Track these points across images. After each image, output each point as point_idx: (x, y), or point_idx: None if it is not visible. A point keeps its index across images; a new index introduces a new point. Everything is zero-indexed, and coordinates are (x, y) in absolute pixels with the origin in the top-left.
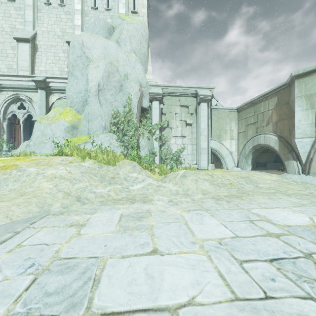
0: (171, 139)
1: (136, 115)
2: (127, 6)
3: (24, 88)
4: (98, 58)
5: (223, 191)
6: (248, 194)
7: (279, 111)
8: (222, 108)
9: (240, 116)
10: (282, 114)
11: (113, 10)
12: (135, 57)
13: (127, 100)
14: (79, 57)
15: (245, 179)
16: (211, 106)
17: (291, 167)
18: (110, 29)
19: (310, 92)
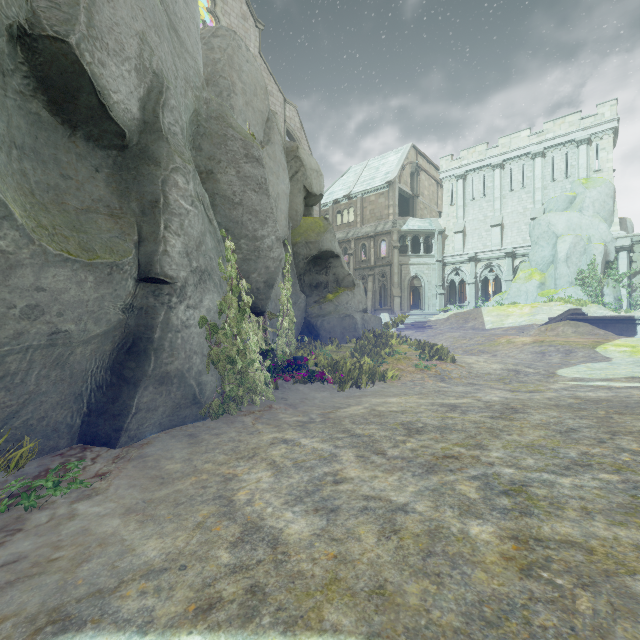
0: None
1: (600, 270)
2: (588, 168)
3: (495, 258)
4: (563, 230)
5: None
6: None
7: None
8: None
9: None
10: None
11: (572, 176)
12: (598, 219)
13: (590, 260)
14: (545, 232)
15: None
16: None
17: None
18: (571, 199)
19: None
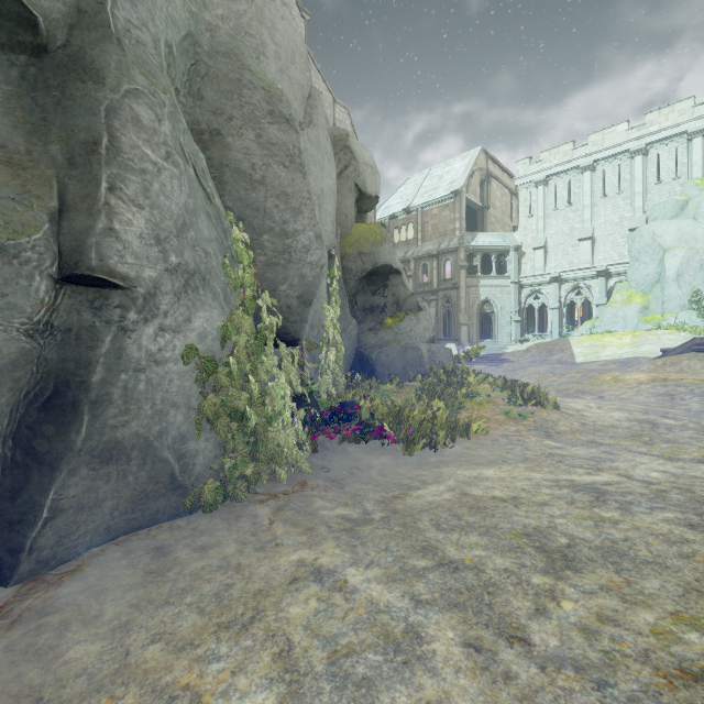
0: None
1: None
2: None
3: (584, 278)
4: (672, 242)
5: None
6: None
7: None
8: None
9: None
10: None
11: (683, 176)
12: None
13: None
14: (648, 245)
15: None
16: None
17: None
18: (683, 204)
19: None
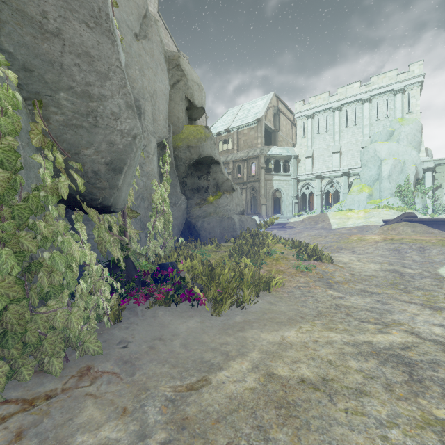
0: (443, 197)
1: (412, 185)
2: (403, 110)
3: (335, 176)
4: (385, 155)
5: None
6: None
7: None
8: None
9: None
10: None
11: (391, 116)
12: (411, 148)
13: (406, 178)
14: (372, 157)
15: None
16: None
17: None
18: (391, 133)
19: None
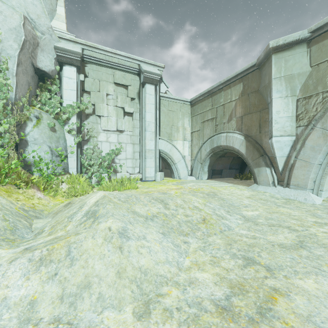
0: (100, 135)
1: (15, 76)
2: None
3: None
4: None
5: (198, 256)
6: (270, 271)
7: (245, 102)
8: (174, 98)
9: (194, 110)
10: (250, 105)
11: None
12: None
13: None
14: None
15: (216, 201)
16: (160, 93)
17: (263, 176)
18: None
19: (291, 72)
